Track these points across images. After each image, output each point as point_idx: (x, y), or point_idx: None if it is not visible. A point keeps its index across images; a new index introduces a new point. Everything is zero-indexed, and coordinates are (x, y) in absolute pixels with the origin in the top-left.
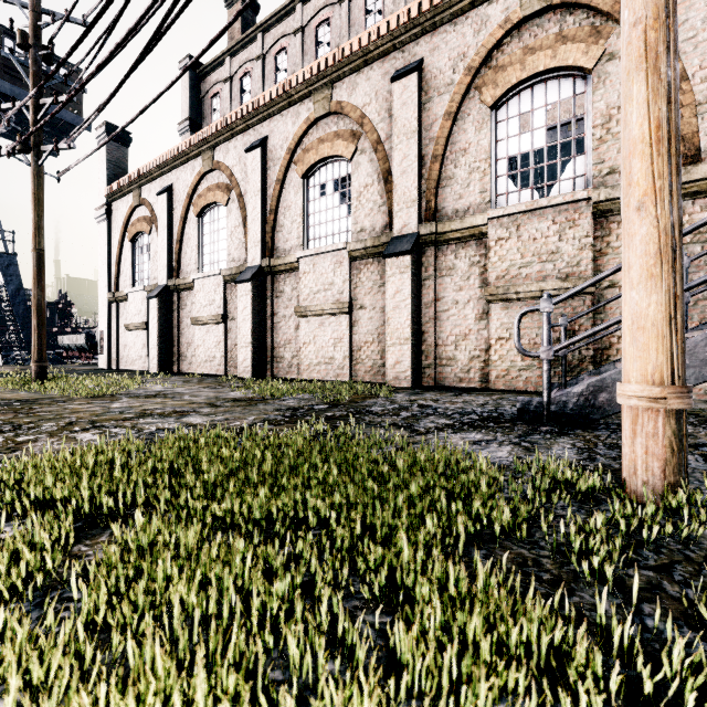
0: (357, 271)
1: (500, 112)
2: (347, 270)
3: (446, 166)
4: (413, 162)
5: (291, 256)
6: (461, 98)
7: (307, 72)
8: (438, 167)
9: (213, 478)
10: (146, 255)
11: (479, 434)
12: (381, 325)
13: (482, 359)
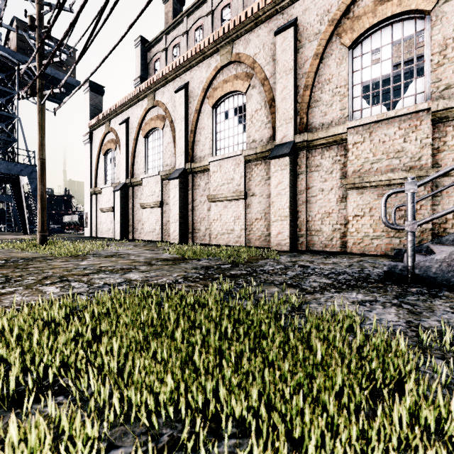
0: (250, 169)
1: (356, 50)
2: (243, 169)
3: (315, 92)
4: (290, 91)
5: (204, 161)
6: (326, 43)
7: (216, 35)
8: (308, 93)
9: (125, 351)
10: (113, 164)
11: (360, 294)
12: (267, 207)
13: (342, 231)
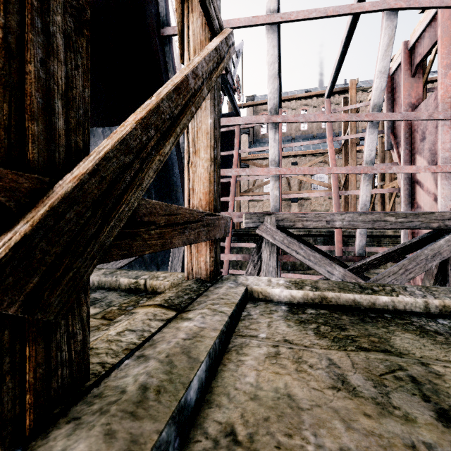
0: None
1: None
2: None
3: None
4: None
5: None
6: None
7: None
8: None
9: None
10: None
11: None
12: None
13: None
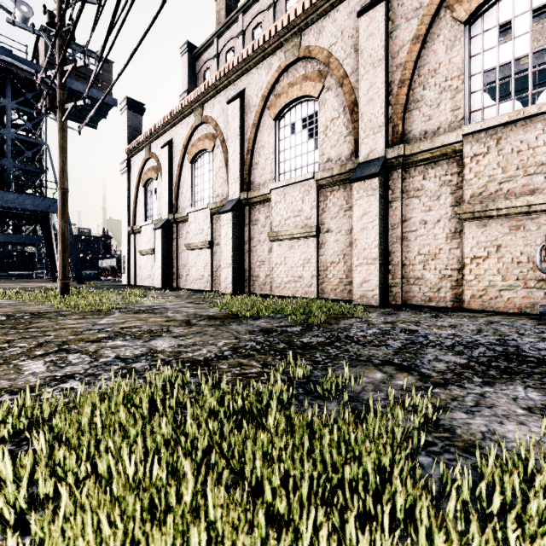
0: (323, 198)
1: (475, 26)
2: (314, 197)
3: (414, 89)
4: (380, 89)
5: (264, 189)
6: (430, 19)
7: (279, 25)
8: (405, 91)
9: None
10: (154, 197)
11: (531, 390)
12: (347, 246)
13: (454, 278)
